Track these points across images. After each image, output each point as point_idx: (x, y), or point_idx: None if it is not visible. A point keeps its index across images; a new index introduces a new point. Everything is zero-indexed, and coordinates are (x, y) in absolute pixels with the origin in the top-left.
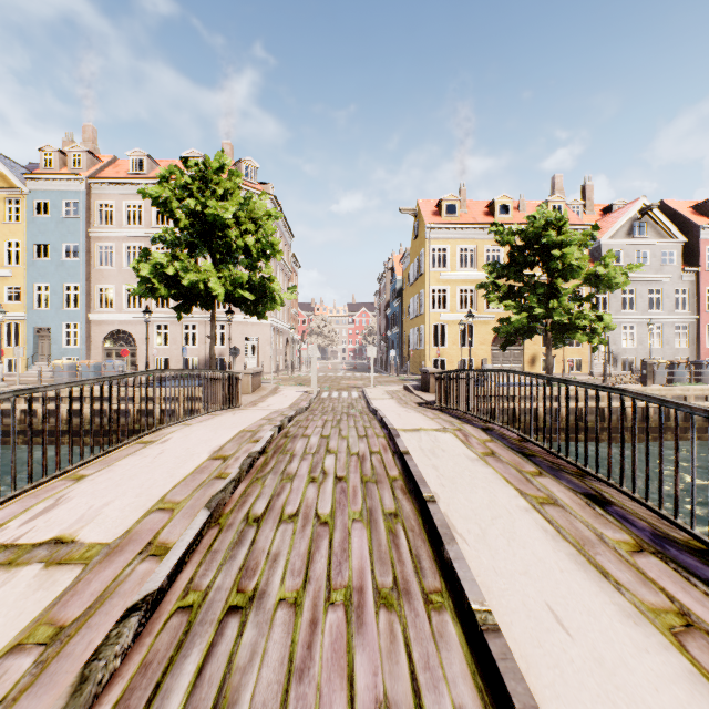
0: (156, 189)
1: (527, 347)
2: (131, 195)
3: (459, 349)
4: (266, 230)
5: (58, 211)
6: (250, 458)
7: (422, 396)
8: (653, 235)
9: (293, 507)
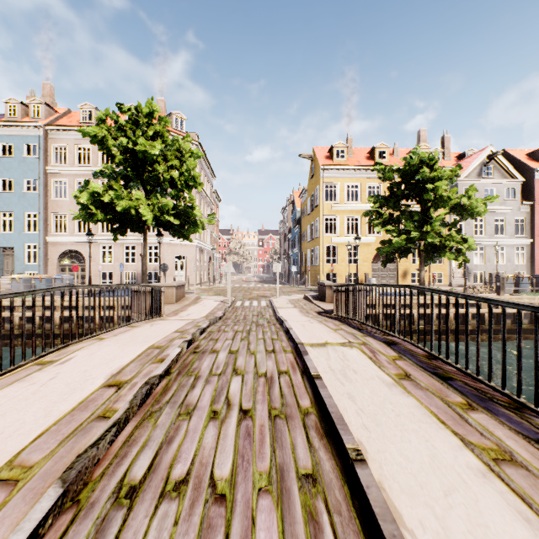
0: (94, 129)
1: (400, 264)
2: (81, 140)
3: (346, 265)
4: (188, 165)
5: (20, 152)
6: (147, 385)
7: (320, 305)
8: (498, 176)
9: (183, 466)
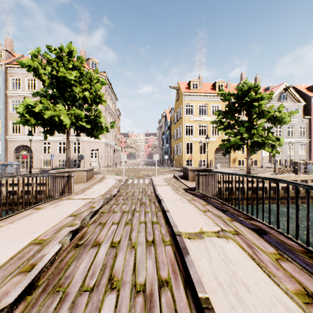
0: (28, 61)
1: (232, 154)
2: (29, 74)
3: (199, 155)
4: (95, 88)
5: None
6: None
7: (185, 183)
8: (289, 100)
9: None
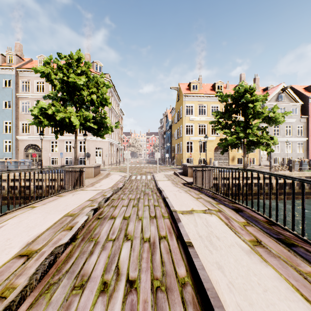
0: (42, 68)
1: (230, 152)
2: (38, 77)
3: (198, 153)
4: (102, 91)
5: (0, 84)
6: (51, 256)
7: (184, 178)
8: (287, 100)
9: None
